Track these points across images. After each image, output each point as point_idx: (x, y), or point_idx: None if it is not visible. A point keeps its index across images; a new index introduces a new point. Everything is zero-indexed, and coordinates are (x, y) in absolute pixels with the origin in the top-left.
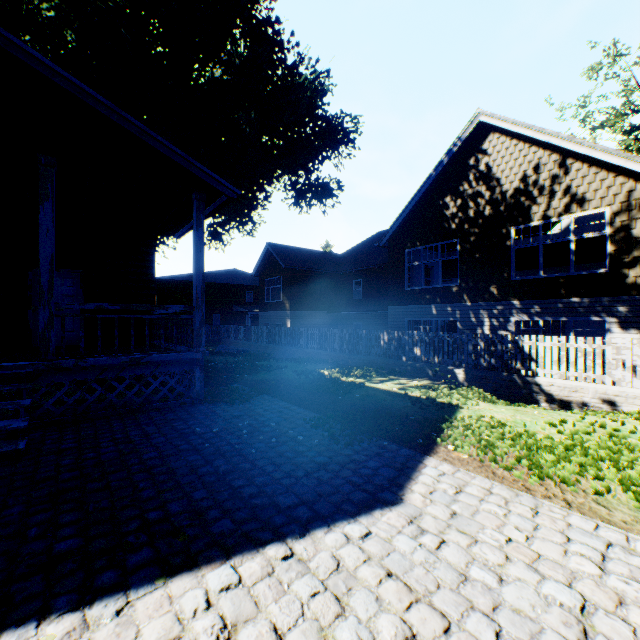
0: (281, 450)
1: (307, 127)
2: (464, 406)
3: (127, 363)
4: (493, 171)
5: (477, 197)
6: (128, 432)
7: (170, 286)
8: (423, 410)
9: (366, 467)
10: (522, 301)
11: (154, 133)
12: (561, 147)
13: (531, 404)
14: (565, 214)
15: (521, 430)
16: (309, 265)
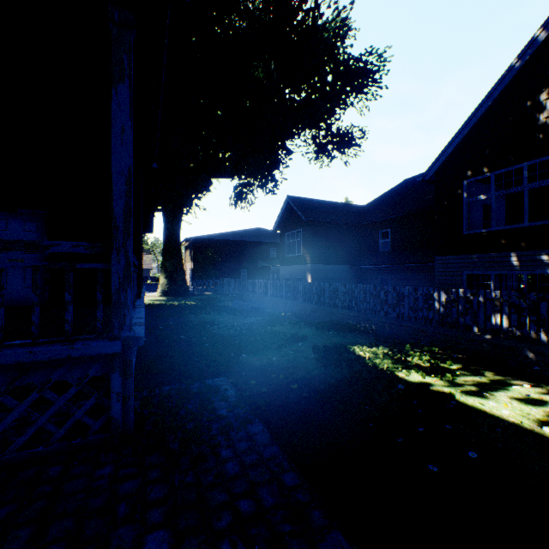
0: None
1: (328, 74)
2: None
3: None
4: None
5: None
6: None
7: (204, 244)
8: None
9: None
10: None
11: None
12: None
13: None
14: None
15: None
16: (330, 216)
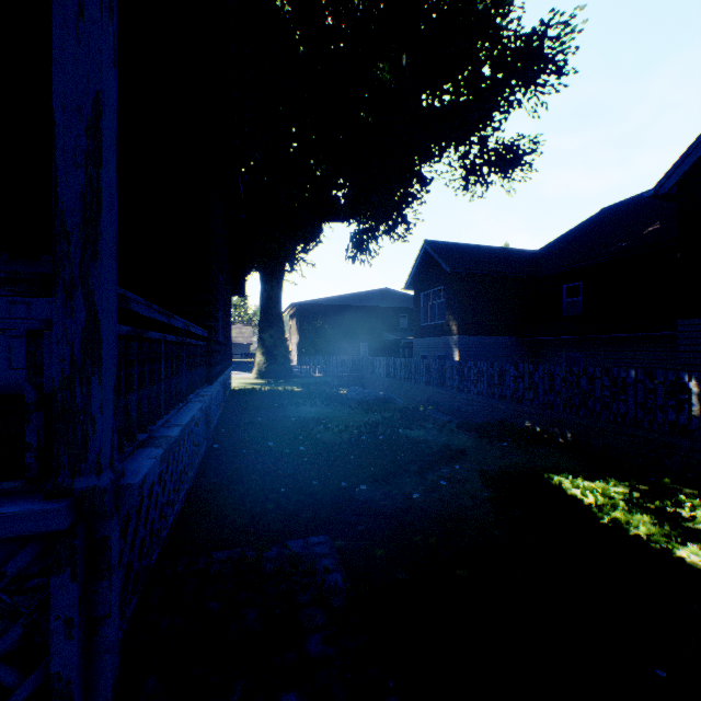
0: None
1: (483, 65)
2: None
3: None
4: None
5: None
6: None
7: (313, 311)
8: None
9: None
10: None
11: None
12: None
13: None
14: None
15: None
16: (487, 267)
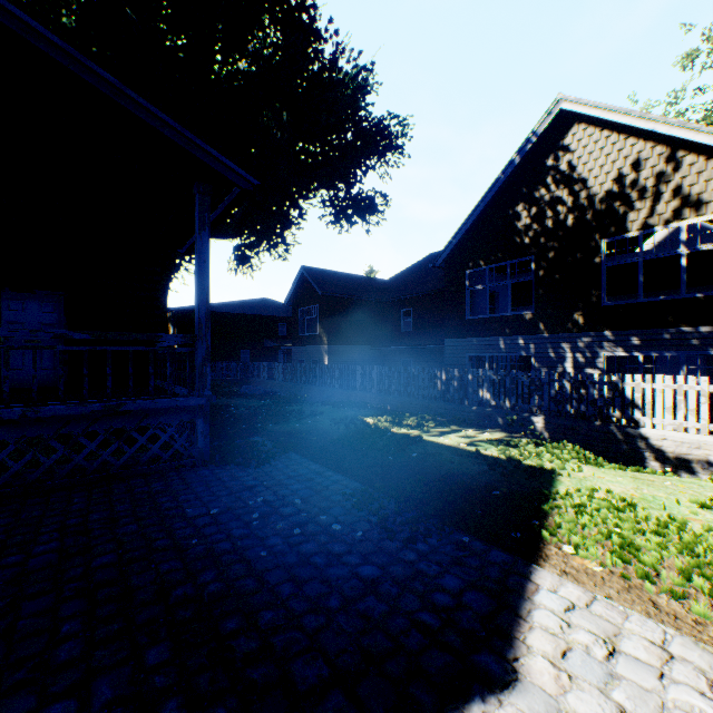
0: (306, 551)
1: (348, 132)
2: (562, 472)
3: (101, 412)
4: (578, 171)
5: (557, 204)
6: (89, 514)
7: (192, 317)
8: (507, 478)
9: (441, 589)
10: (616, 331)
11: (134, 94)
12: (668, 136)
13: (635, 463)
14: (674, 221)
15: (661, 515)
16: (350, 292)
